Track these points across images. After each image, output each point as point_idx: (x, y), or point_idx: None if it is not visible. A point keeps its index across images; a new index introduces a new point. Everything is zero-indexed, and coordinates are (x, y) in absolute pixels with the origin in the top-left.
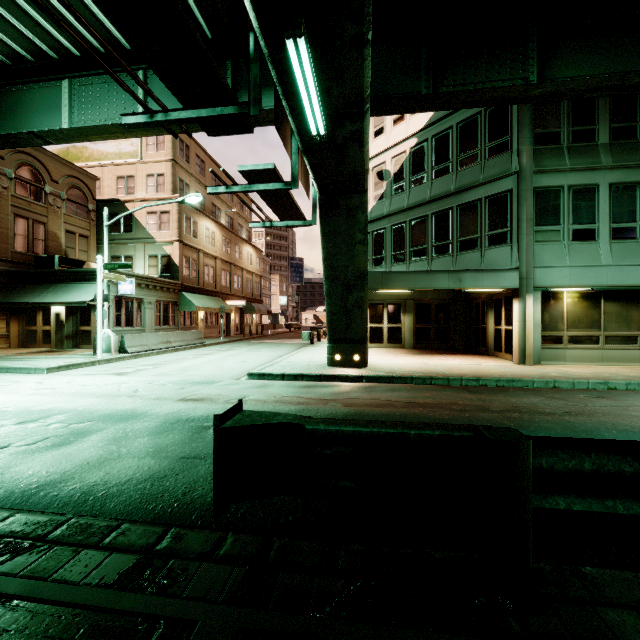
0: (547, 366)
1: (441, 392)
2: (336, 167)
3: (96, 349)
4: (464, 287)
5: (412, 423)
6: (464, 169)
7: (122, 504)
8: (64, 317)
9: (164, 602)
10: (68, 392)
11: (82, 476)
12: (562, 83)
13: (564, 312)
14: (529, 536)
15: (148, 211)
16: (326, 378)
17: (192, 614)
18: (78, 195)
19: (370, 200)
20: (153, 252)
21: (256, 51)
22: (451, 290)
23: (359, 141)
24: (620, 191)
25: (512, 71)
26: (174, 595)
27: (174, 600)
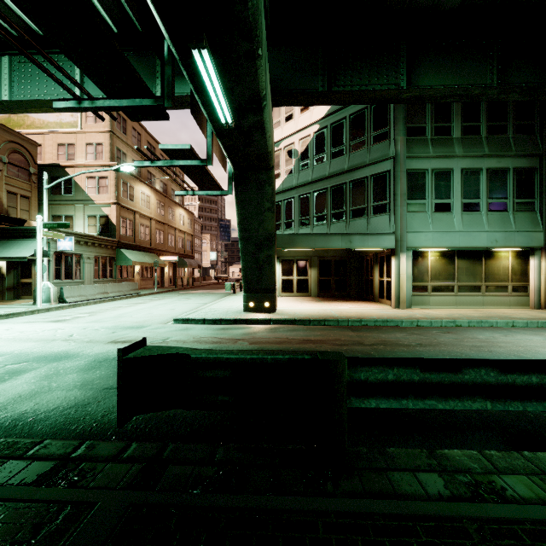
0: (416, 309)
1: (330, 331)
2: (245, 148)
3: (36, 299)
4: (354, 247)
5: (272, 351)
6: (355, 152)
7: (48, 427)
8: (5, 271)
9: (73, 492)
10: (6, 338)
11: (14, 407)
12: (424, 90)
13: (429, 267)
14: (345, 426)
15: (87, 176)
16: (240, 322)
17: (94, 498)
18: (19, 159)
19: (282, 174)
20: (92, 213)
21: (169, 55)
22: (347, 249)
23: (261, 129)
24: (469, 175)
25: (388, 78)
26: (82, 487)
27: (81, 490)
